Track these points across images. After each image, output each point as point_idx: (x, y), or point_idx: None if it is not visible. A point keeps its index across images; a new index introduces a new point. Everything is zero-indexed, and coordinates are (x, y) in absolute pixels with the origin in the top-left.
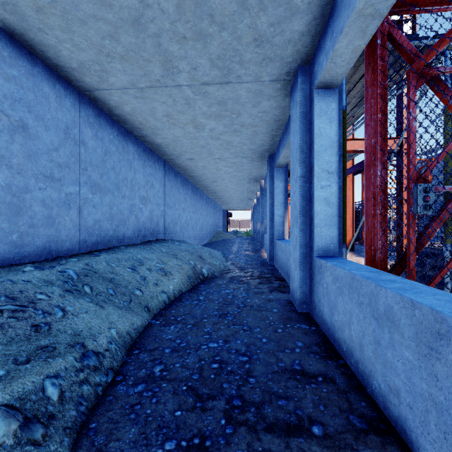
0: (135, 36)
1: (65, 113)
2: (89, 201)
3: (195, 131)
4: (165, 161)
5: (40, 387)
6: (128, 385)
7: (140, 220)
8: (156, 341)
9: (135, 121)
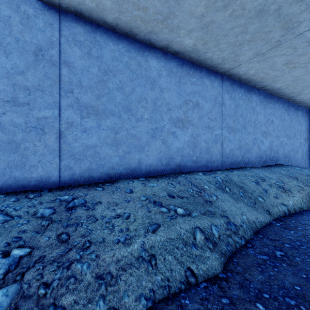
0: (259, 21)
1: (214, 90)
2: (226, 138)
3: None
4: (284, 100)
5: (210, 227)
6: (255, 252)
7: (261, 149)
8: (276, 235)
9: (257, 78)
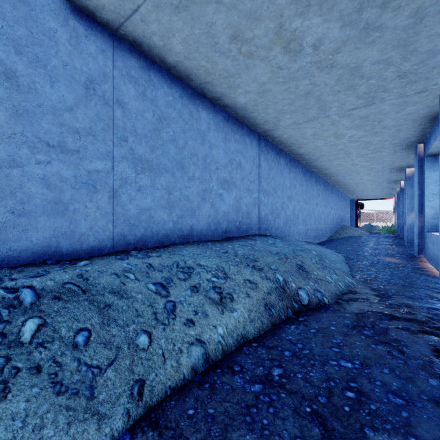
0: None
1: (87, 61)
2: (130, 182)
3: (287, 61)
4: (260, 135)
5: None
6: None
7: (220, 210)
8: None
9: (198, 69)
